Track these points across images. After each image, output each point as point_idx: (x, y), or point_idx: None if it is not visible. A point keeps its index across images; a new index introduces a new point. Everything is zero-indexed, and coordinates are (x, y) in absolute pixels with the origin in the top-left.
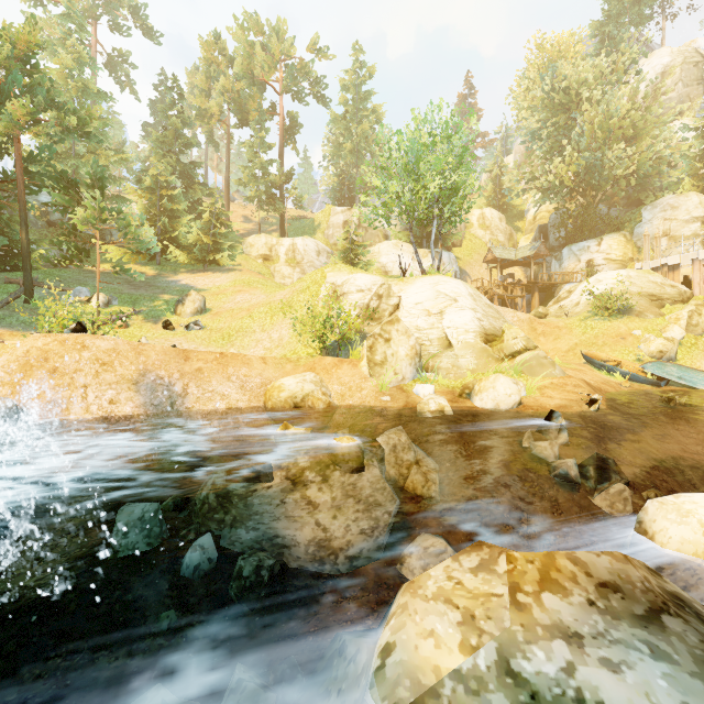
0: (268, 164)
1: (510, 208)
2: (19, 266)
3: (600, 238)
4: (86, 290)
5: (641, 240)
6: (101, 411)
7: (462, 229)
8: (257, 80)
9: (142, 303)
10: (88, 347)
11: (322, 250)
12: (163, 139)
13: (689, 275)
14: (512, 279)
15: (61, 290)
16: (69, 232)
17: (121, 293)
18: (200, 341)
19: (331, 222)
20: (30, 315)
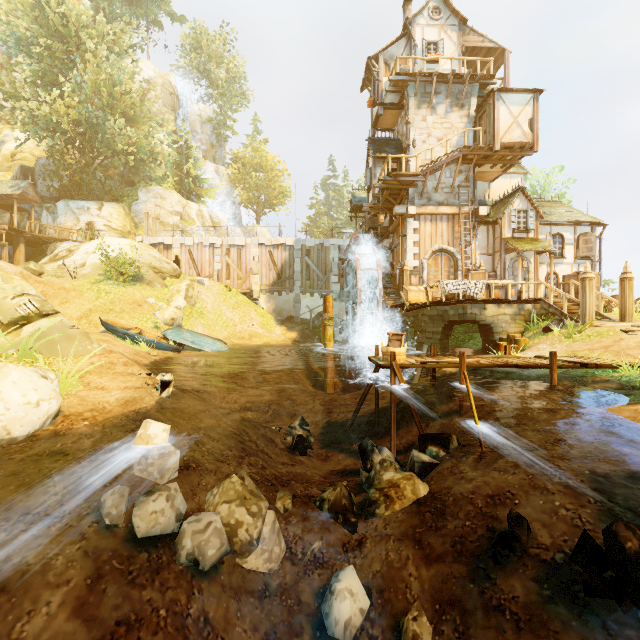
0: None
1: None
2: None
3: (101, 202)
4: None
5: (139, 217)
6: None
7: None
8: None
9: None
10: None
11: None
12: None
13: (179, 256)
14: None
15: None
16: None
17: None
18: None
19: None
20: None
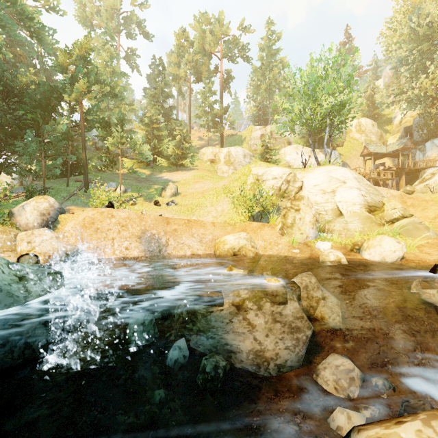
0: (213, 103)
1: (380, 117)
2: (82, 172)
3: None
4: (114, 184)
5: None
6: (121, 254)
7: (343, 134)
8: (207, 53)
9: (143, 190)
10: (114, 216)
11: (247, 154)
12: (154, 95)
13: None
14: (383, 167)
15: (102, 185)
16: (106, 152)
17: (132, 185)
18: (175, 212)
19: (252, 136)
20: (86, 198)
